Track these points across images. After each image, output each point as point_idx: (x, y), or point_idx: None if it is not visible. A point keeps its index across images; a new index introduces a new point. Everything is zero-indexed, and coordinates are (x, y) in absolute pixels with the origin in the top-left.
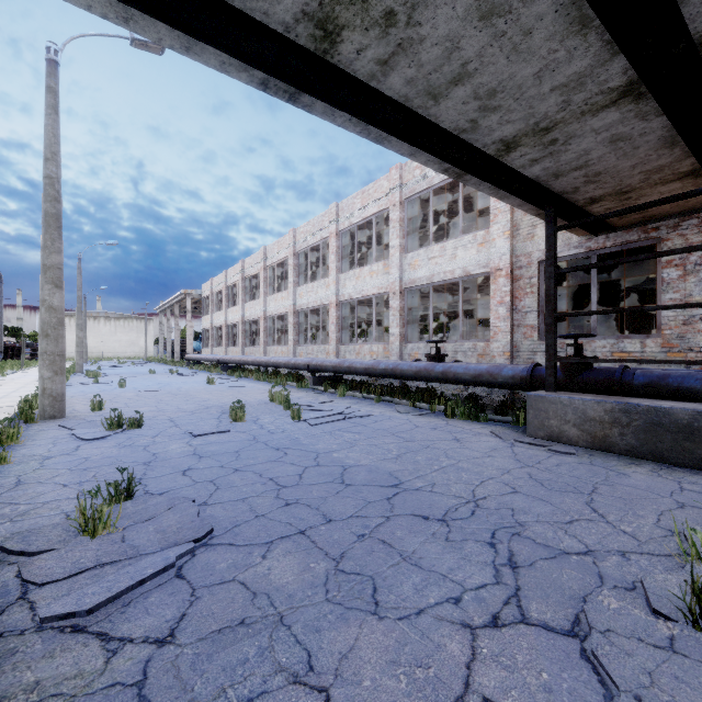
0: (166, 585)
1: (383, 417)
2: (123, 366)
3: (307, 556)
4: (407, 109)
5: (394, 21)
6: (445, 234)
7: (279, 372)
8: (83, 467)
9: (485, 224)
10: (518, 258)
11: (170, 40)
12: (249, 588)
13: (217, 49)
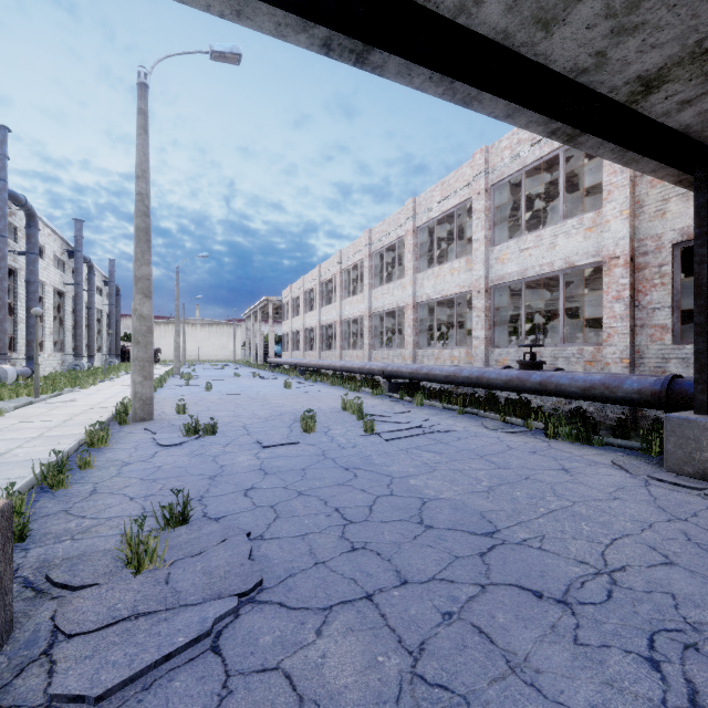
0: (197, 661)
1: (467, 433)
2: (214, 369)
3: (374, 641)
4: (506, 49)
5: None
6: (539, 222)
7: (354, 377)
8: (154, 478)
9: (590, 207)
10: (641, 242)
11: (219, 4)
12: (295, 687)
13: (269, 4)
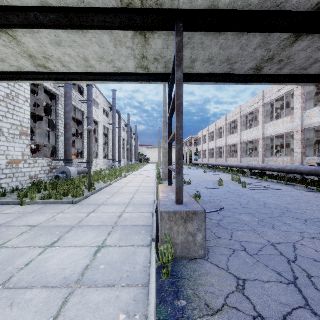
0: (216, 214)
1: (287, 190)
2: None
3: (252, 217)
4: (292, 75)
5: (282, 61)
6: None
7: (233, 169)
8: None
9: None
10: None
11: (212, 83)
12: (237, 218)
13: (224, 82)
